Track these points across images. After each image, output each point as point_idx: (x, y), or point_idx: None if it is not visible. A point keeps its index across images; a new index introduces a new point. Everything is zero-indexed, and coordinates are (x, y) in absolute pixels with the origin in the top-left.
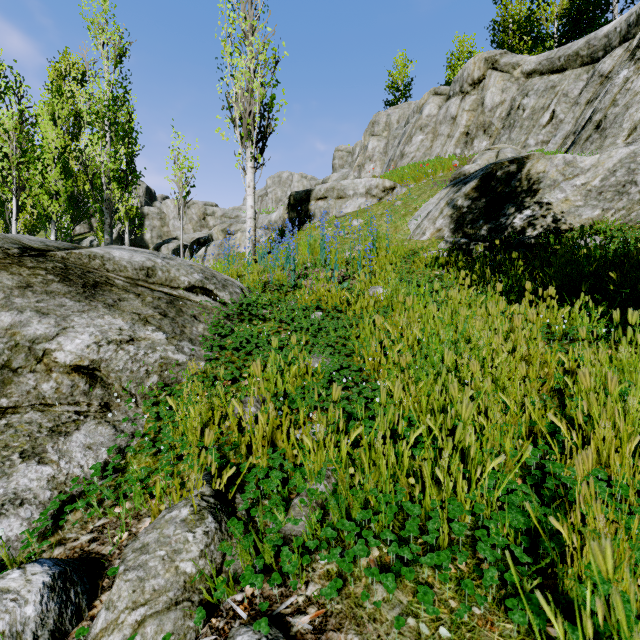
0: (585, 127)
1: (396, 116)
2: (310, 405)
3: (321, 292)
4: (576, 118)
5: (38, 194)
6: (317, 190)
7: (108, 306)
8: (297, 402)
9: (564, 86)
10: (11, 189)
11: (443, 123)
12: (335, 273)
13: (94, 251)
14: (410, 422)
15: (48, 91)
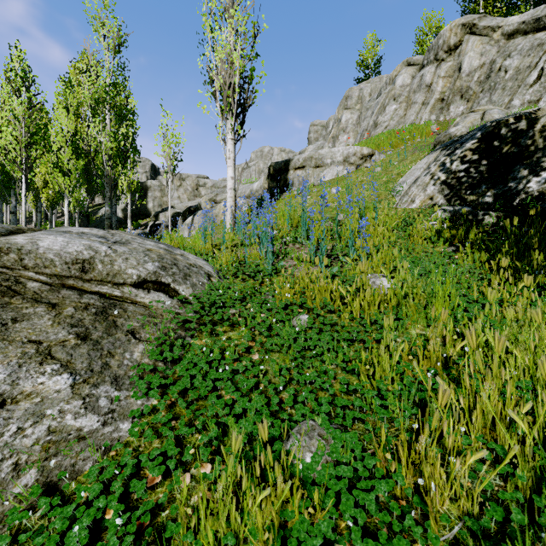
0: None
1: (368, 90)
2: None
3: (305, 282)
4: None
5: (54, 172)
6: (295, 160)
7: None
8: None
9: None
10: (20, 168)
11: (417, 91)
12: (324, 260)
13: (12, 241)
14: None
15: (62, 83)
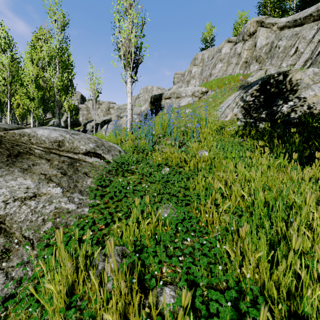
0: (319, 54)
1: (207, 55)
2: (160, 259)
3: (168, 154)
4: (312, 50)
5: (24, 98)
6: (165, 94)
7: (23, 170)
8: (150, 259)
9: (303, 33)
10: (7, 96)
11: (233, 57)
12: (177, 142)
13: (24, 131)
14: (250, 290)
15: (29, 46)
